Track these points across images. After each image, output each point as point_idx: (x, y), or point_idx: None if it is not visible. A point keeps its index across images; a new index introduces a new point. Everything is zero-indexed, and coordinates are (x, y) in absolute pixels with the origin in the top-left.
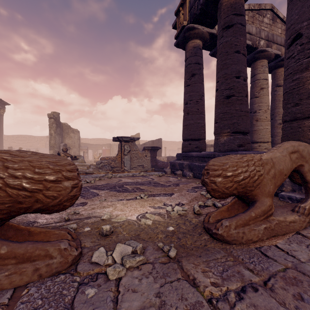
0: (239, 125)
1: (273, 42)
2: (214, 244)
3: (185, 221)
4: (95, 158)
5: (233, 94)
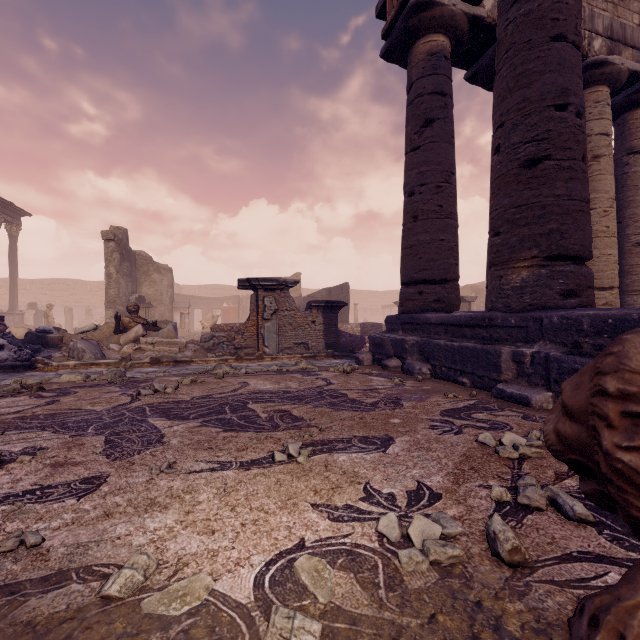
0: (564, 238)
1: (624, 44)
2: None
3: (473, 622)
4: (205, 326)
5: (547, 154)
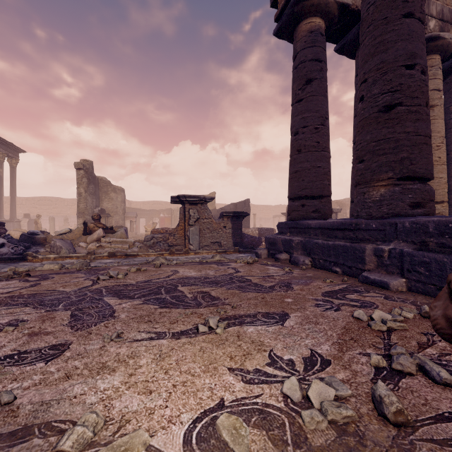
0: (412, 164)
1: (451, 24)
2: None
3: None
4: (147, 230)
5: (399, 102)
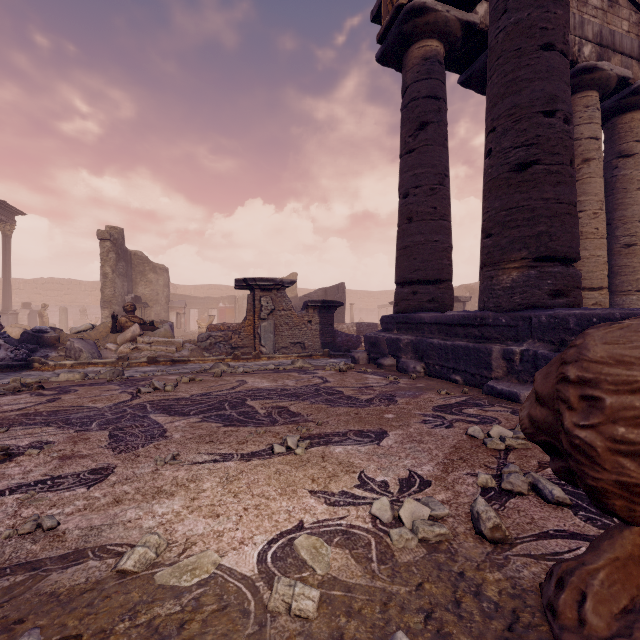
0: (552, 240)
1: (613, 50)
2: None
3: (456, 589)
4: (201, 326)
5: (536, 159)
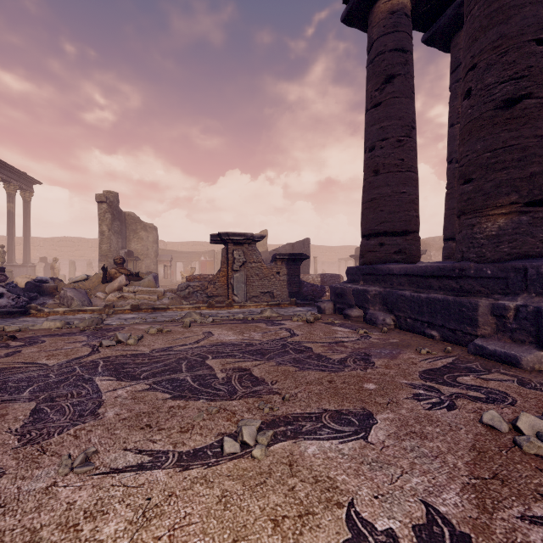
0: None
1: None
2: None
3: None
4: (184, 277)
5: (527, 92)
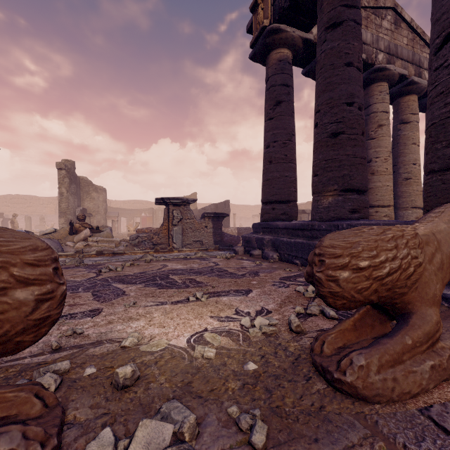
0: (351, 179)
1: (396, 57)
2: (338, 404)
3: (276, 348)
4: (130, 229)
5: (342, 131)
